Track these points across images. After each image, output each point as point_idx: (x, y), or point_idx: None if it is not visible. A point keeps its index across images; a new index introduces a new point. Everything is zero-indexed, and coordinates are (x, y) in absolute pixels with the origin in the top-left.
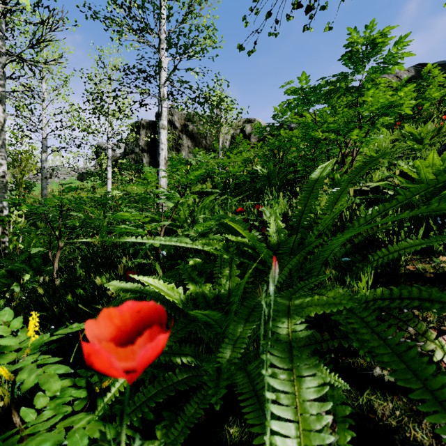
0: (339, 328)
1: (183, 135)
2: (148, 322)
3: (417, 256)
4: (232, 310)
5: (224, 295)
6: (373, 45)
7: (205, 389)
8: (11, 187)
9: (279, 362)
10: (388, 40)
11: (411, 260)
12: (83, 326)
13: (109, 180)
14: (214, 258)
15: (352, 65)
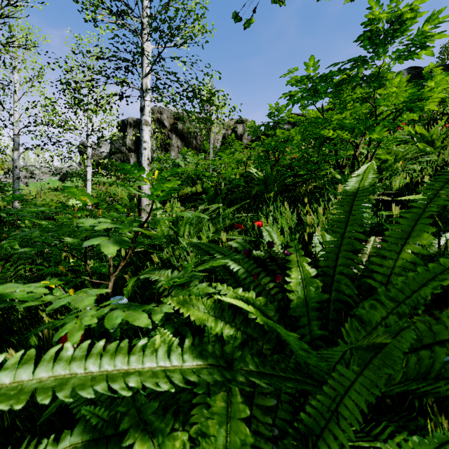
0: None
1: (172, 135)
2: None
3: None
4: None
5: None
6: (400, 22)
7: None
8: None
9: None
10: (417, 16)
11: None
12: None
13: (89, 181)
14: (198, 329)
15: (372, 47)
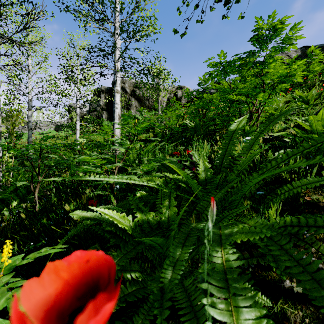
0: (254, 247)
1: (132, 98)
2: (96, 276)
3: (311, 189)
4: (171, 235)
5: (165, 221)
6: (274, 30)
7: (150, 301)
8: (5, 136)
9: (217, 291)
10: (285, 26)
11: (307, 192)
12: (50, 251)
13: (78, 130)
14: (156, 191)
15: (258, 45)
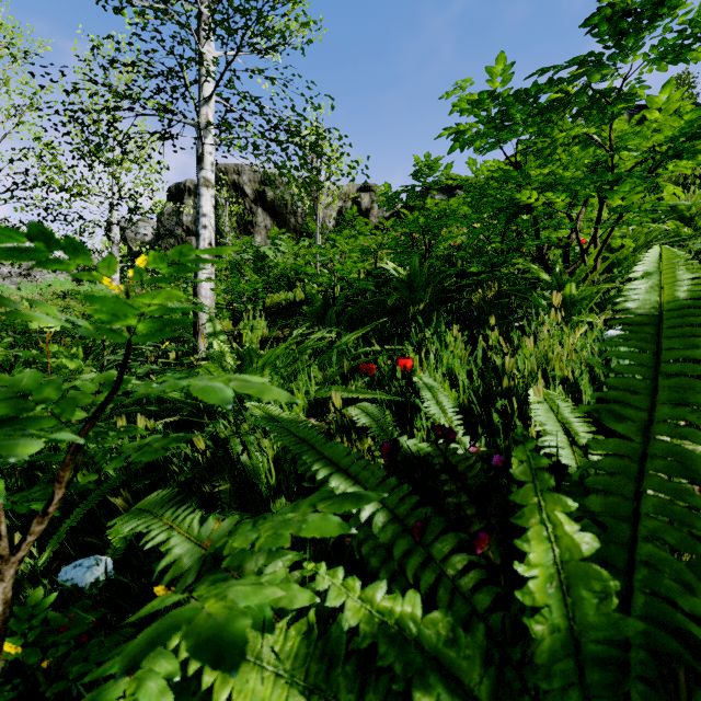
0: None
1: (258, 208)
2: None
3: None
4: None
5: None
6: None
7: None
8: None
9: None
10: None
11: None
12: None
13: (115, 282)
14: None
15: (613, 37)
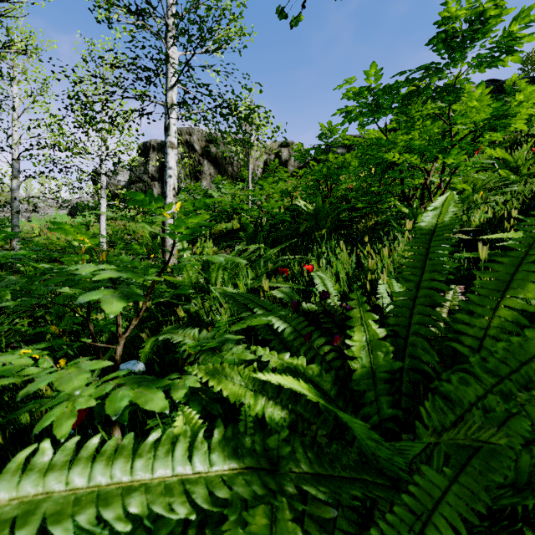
0: None
1: (204, 160)
2: None
3: None
4: None
5: None
6: (482, 21)
7: None
8: None
9: None
10: (503, 14)
11: None
12: None
13: (103, 216)
14: (233, 407)
15: (447, 52)
